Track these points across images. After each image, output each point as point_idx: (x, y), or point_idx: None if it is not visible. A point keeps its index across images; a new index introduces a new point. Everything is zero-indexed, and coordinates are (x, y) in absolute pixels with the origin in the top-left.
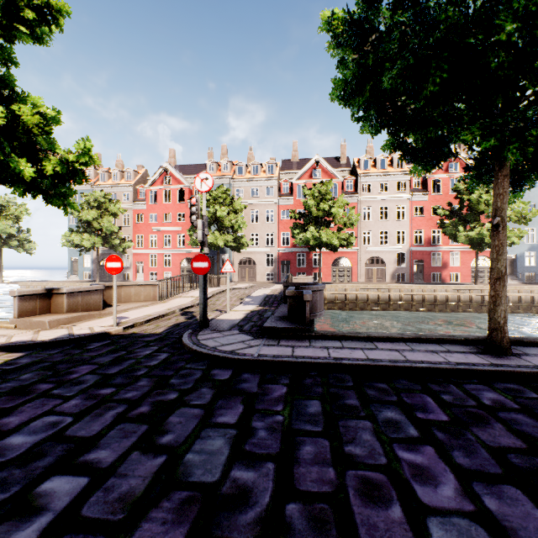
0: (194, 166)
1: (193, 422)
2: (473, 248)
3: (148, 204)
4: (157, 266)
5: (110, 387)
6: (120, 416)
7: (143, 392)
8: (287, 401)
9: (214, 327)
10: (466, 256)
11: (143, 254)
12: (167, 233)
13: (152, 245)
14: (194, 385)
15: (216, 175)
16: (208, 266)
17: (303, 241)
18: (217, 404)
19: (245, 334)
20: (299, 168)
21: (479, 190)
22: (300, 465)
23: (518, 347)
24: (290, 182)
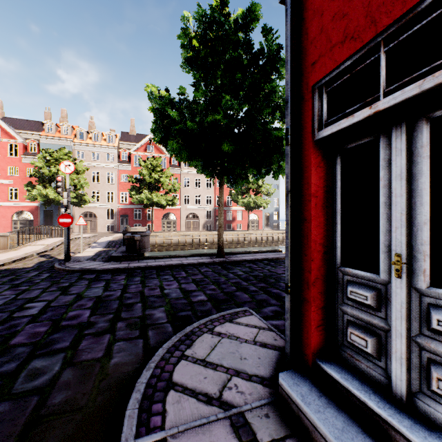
0: (28, 121)
1: (83, 288)
2: (246, 209)
3: None
4: None
5: (24, 287)
6: (43, 291)
7: (47, 285)
8: (125, 279)
9: (75, 260)
10: (246, 214)
11: None
12: None
13: None
14: (76, 280)
15: (55, 136)
16: (72, 221)
17: (139, 201)
18: (92, 283)
19: (99, 261)
20: (136, 141)
21: (249, 175)
22: (130, 289)
23: (230, 255)
24: (128, 152)
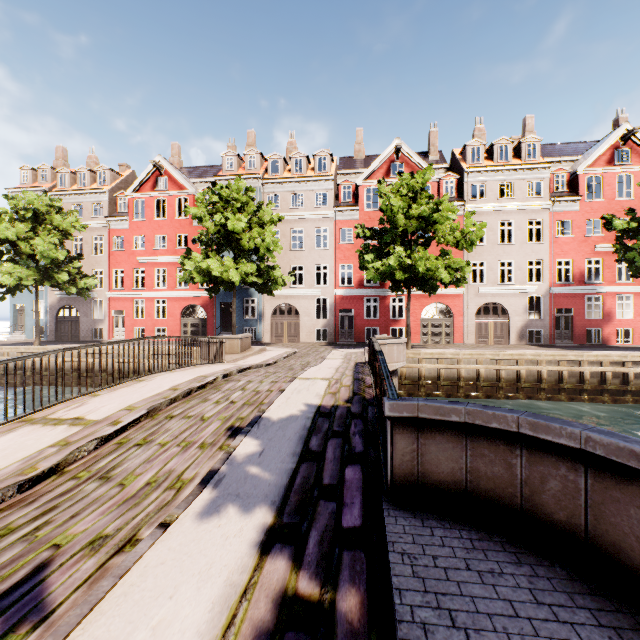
0: (208, 167)
1: None
2: None
3: (131, 221)
4: (145, 318)
5: None
6: None
7: None
8: None
9: None
10: None
11: (123, 299)
12: (161, 266)
13: (144, 286)
14: None
15: (237, 174)
16: None
17: (380, 274)
18: None
19: None
20: (366, 167)
21: None
22: None
23: None
24: (353, 185)
